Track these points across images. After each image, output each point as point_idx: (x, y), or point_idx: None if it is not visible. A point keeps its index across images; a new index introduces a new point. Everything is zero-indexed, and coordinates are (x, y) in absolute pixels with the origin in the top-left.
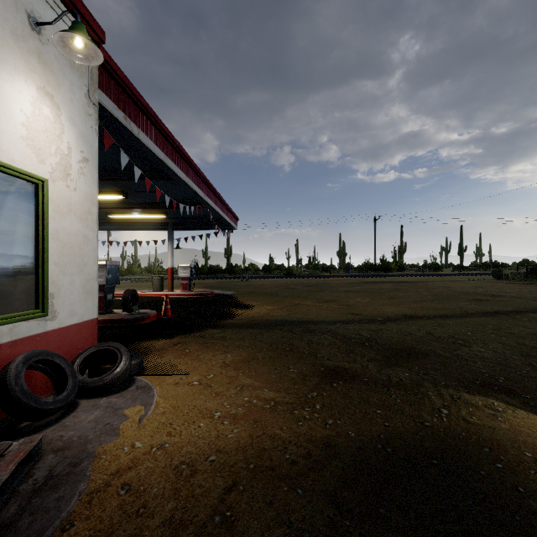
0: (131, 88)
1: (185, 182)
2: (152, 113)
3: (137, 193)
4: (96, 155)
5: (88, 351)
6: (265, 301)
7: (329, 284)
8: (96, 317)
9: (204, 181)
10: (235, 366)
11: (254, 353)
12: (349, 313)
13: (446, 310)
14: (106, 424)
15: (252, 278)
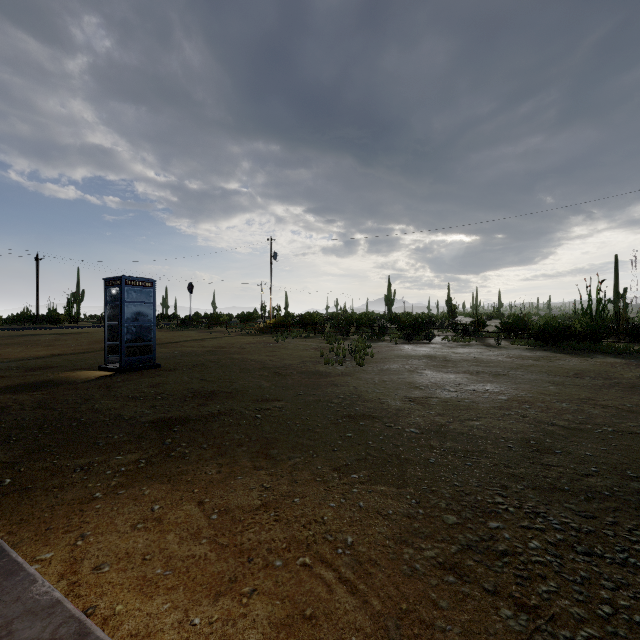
0: None
1: None
2: None
3: None
4: None
5: None
6: None
7: None
8: None
9: None
10: None
11: None
12: None
13: (91, 349)
14: None
15: None
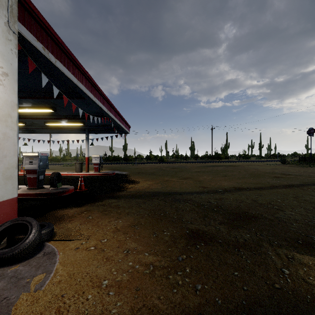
0: (48, 27)
1: (93, 100)
2: (66, 49)
3: (62, 108)
4: (16, 72)
5: (4, 226)
6: (147, 178)
7: (186, 167)
8: (15, 196)
9: (107, 101)
10: (124, 230)
11: (138, 219)
12: (200, 186)
13: (260, 184)
14: (4, 299)
15: (139, 164)
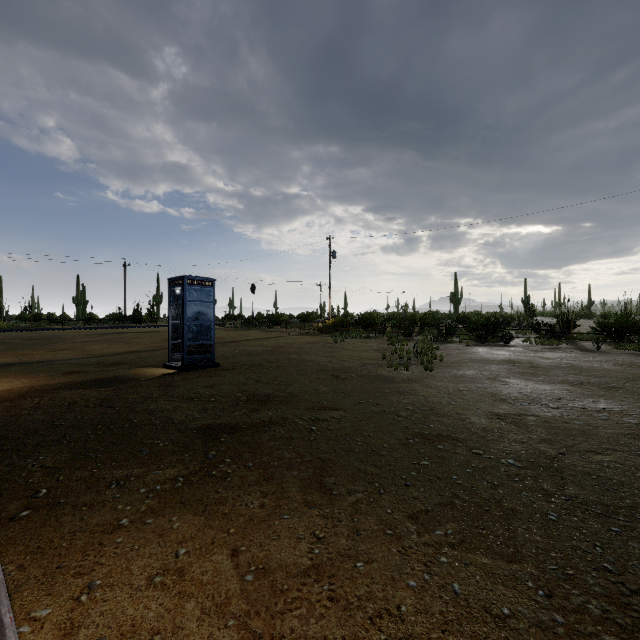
0: None
1: None
2: None
3: None
4: None
5: None
6: None
7: (63, 337)
8: None
9: None
10: None
11: (6, 375)
12: (85, 354)
13: (162, 347)
14: None
15: None
